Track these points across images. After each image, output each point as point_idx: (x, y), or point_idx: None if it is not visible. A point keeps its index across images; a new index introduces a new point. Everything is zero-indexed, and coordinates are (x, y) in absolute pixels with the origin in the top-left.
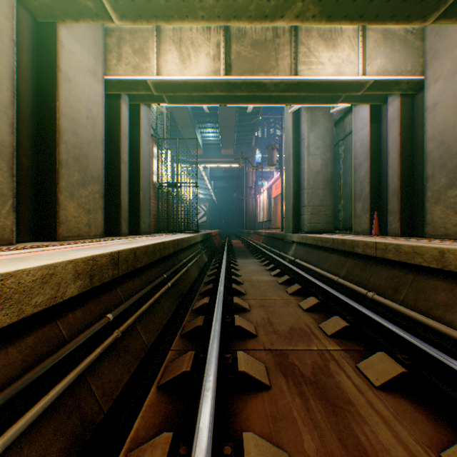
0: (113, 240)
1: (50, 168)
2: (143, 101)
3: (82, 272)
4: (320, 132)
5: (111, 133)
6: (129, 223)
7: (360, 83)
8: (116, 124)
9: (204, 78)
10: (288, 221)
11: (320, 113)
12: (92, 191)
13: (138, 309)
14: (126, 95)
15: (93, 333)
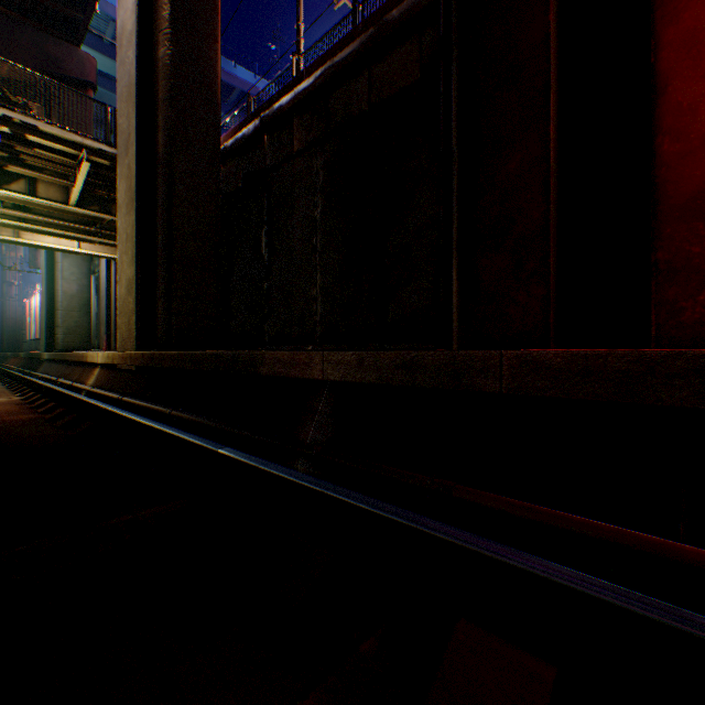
0: None
1: None
2: None
3: None
4: (78, 260)
5: None
6: None
7: (79, 252)
8: None
9: None
10: (45, 340)
11: None
12: None
13: None
14: None
15: None
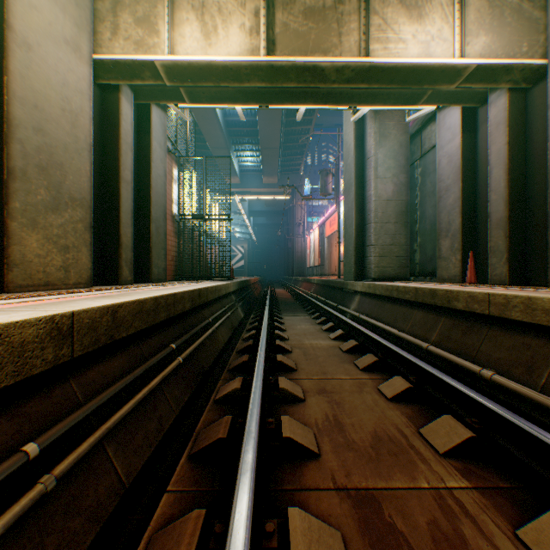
0: (99, 291)
1: None
2: (154, 98)
3: None
4: (392, 148)
5: (107, 140)
6: (136, 267)
7: (457, 70)
8: (114, 127)
9: (237, 58)
10: (349, 265)
11: (392, 123)
12: (71, 218)
13: (113, 413)
14: (128, 88)
15: None
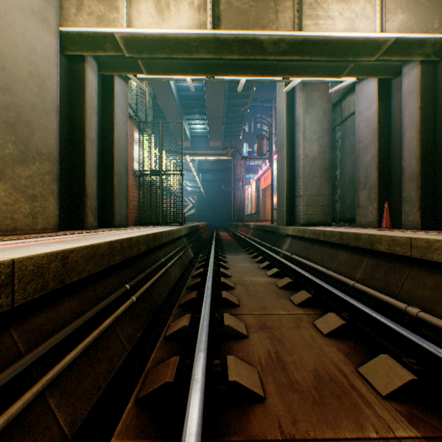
0: (62, 235)
1: None
2: (116, 70)
3: None
4: (317, 115)
5: (74, 104)
6: (101, 214)
7: (378, 43)
8: (80, 93)
9: (186, 31)
10: (281, 213)
11: (317, 94)
12: (38, 170)
13: (59, 360)
14: (93, 59)
15: None
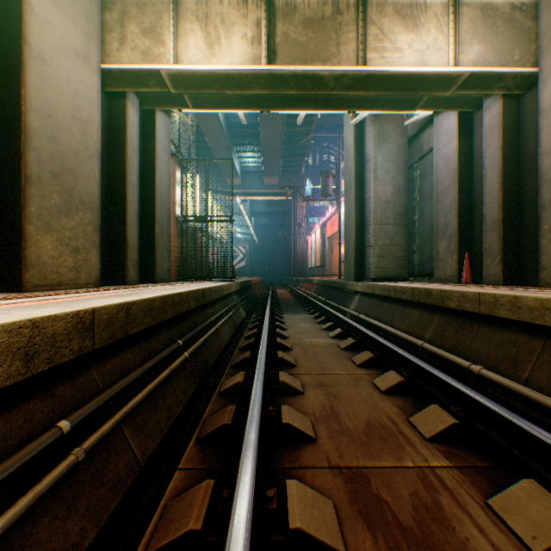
0: (109, 290)
1: (12, 186)
2: (159, 104)
3: (3, 350)
4: (391, 151)
5: (114, 146)
6: (141, 268)
7: (451, 77)
8: (120, 133)
9: (239, 67)
10: (349, 266)
11: (391, 126)
12: (81, 221)
13: (128, 400)
14: (134, 95)
15: (17, 466)
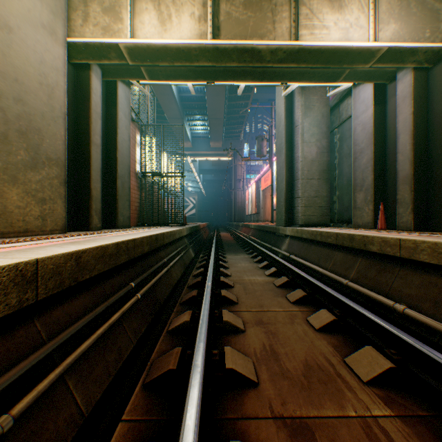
0: (70, 236)
1: None
2: (120, 76)
3: None
4: (316, 118)
5: (79, 110)
6: (105, 216)
7: (372, 52)
8: (85, 99)
9: (187, 41)
10: (281, 214)
11: (316, 97)
12: (47, 175)
13: (75, 348)
14: (97, 67)
15: None
